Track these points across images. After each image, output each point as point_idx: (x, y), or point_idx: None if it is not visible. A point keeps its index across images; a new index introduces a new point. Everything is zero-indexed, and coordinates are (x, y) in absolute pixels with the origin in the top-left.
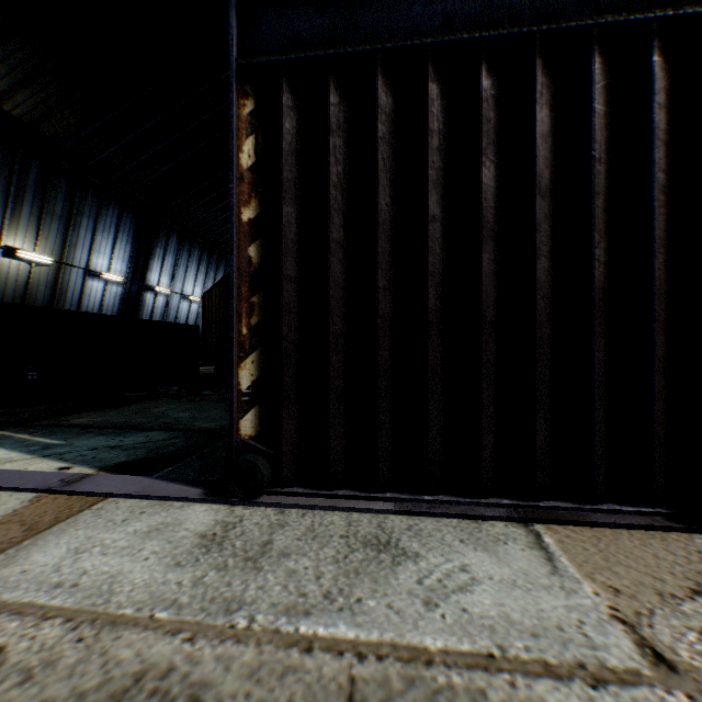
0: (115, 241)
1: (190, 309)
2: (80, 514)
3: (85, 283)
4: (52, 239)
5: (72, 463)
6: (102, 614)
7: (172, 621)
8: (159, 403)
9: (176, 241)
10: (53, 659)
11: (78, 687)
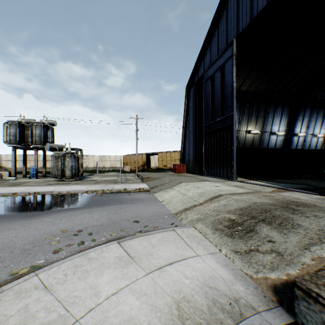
0: (280, 119)
1: (316, 141)
2: (288, 192)
3: (269, 137)
4: (259, 125)
5: (281, 186)
6: (297, 198)
7: (310, 201)
8: (302, 179)
9: (308, 110)
10: (291, 199)
11: (296, 201)
